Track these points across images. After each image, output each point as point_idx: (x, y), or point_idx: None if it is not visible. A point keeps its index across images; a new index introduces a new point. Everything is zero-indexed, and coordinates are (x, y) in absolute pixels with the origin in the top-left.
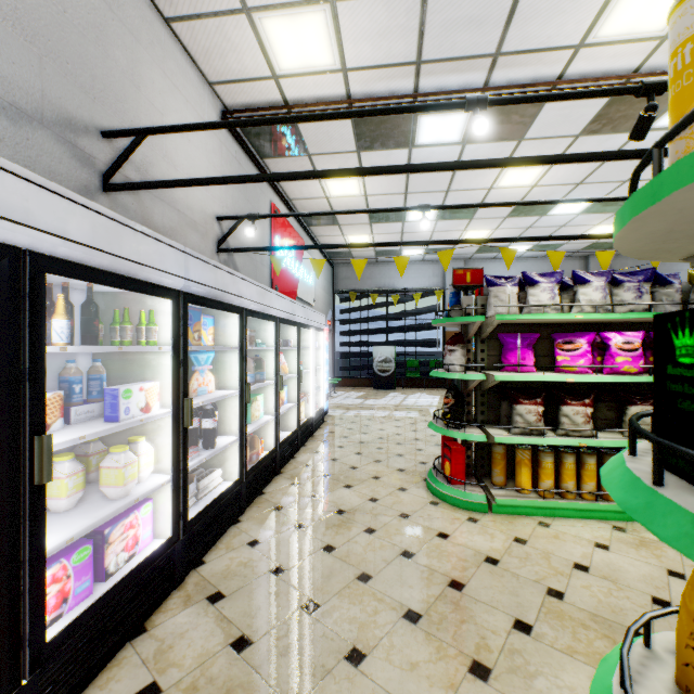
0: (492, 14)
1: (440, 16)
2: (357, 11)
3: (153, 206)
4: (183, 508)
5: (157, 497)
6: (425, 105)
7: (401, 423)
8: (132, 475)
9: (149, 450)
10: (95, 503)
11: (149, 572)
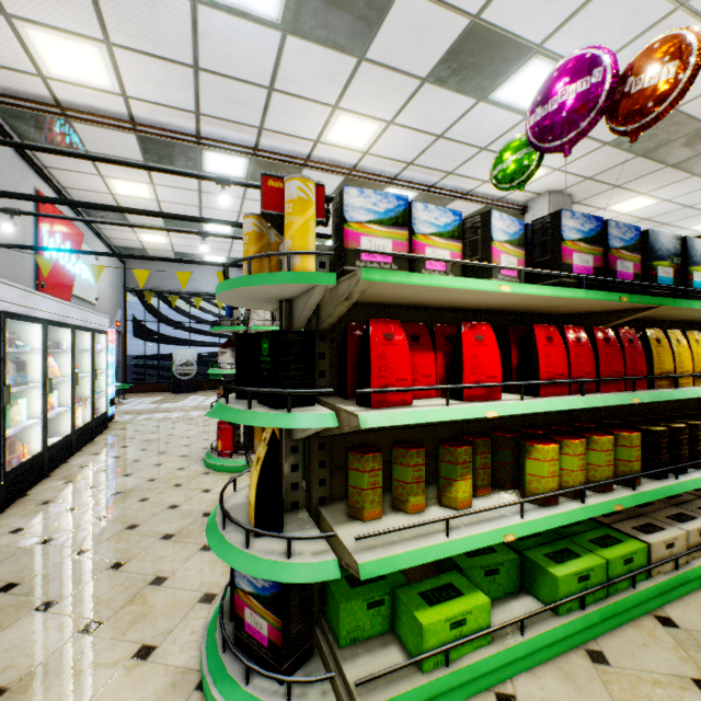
0: (253, 103)
1: (212, 90)
2: (135, 60)
3: None
4: None
5: None
6: (186, 173)
7: (195, 421)
8: None
9: None
10: None
11: None
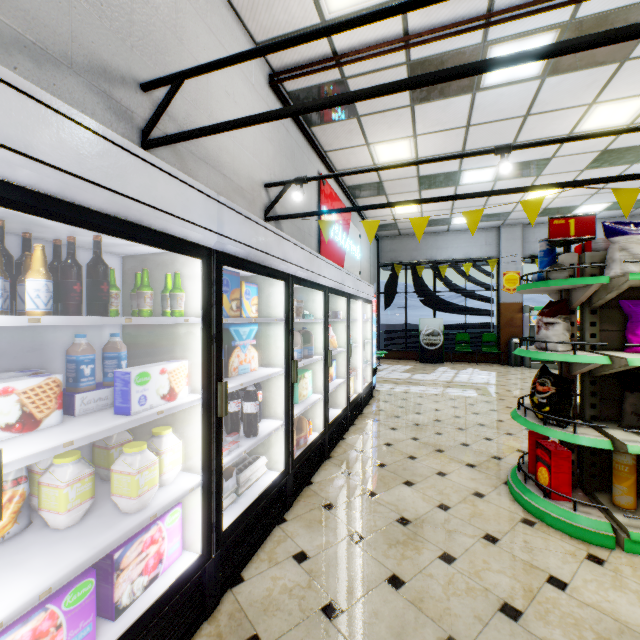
0: None
1: None
2: None
3: (197, 169)
4: (216, 516)
5: (187, 500)
6: None
7: (458, 403)
8: (150, 481)
9: (175, 445)
10: (104, 518)
11: (169, 607)
